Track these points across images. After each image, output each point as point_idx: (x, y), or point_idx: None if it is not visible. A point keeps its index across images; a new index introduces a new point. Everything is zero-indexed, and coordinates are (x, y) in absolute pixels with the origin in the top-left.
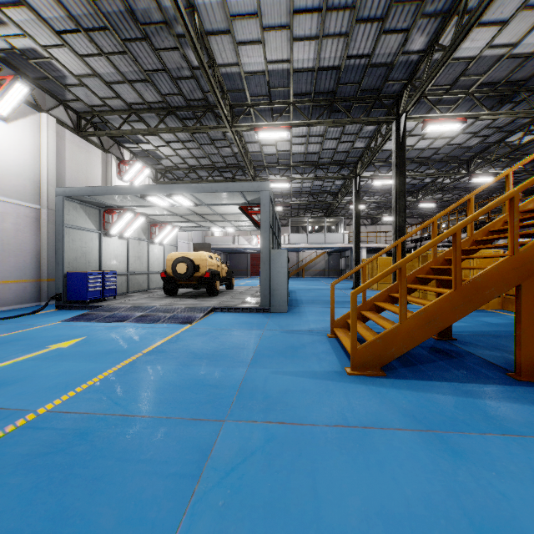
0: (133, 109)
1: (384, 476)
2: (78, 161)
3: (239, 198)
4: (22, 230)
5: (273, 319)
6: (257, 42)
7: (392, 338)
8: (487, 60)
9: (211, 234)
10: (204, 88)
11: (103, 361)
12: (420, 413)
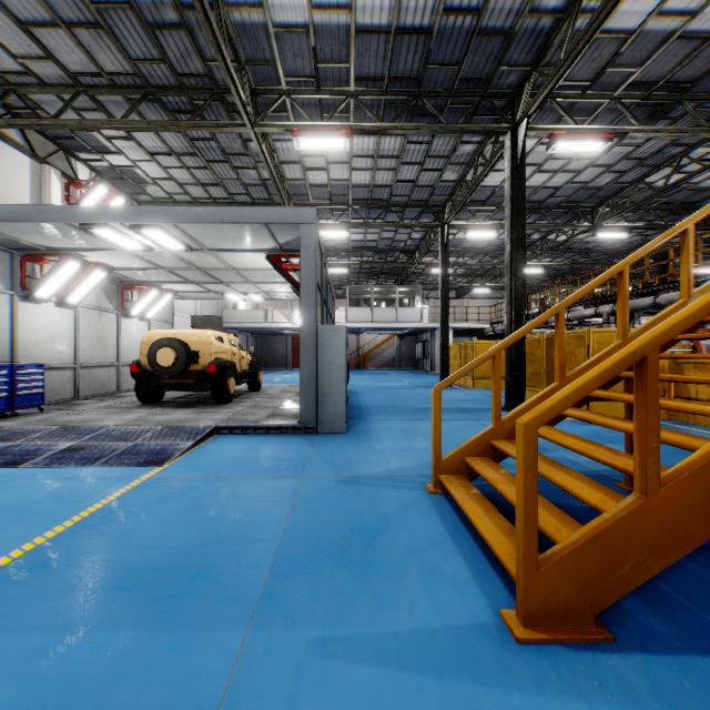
0: (83, 85)
1: None
2: None
3: (265, 237)
4: None
5: (321, 448)
6: None
7: (625, 538)
8: (650, 40)
9: (233, 308)
10: (206, 51)
11: None
12: None
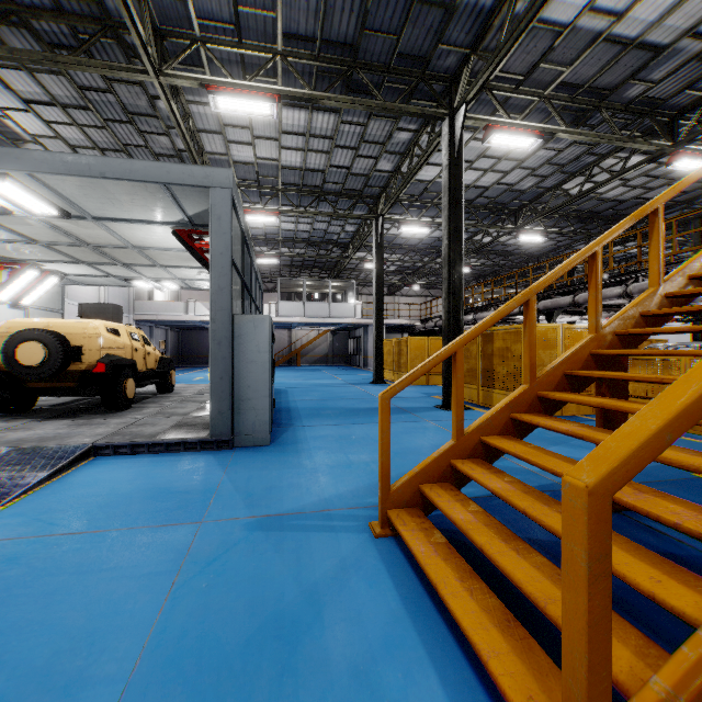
0: None
1: None
2: None
3: (168, 205)
4: None
5: (235, 470)
6: None
7: None
8: (580, 38)
9: (148, 298)
10: None
11: None
12: None
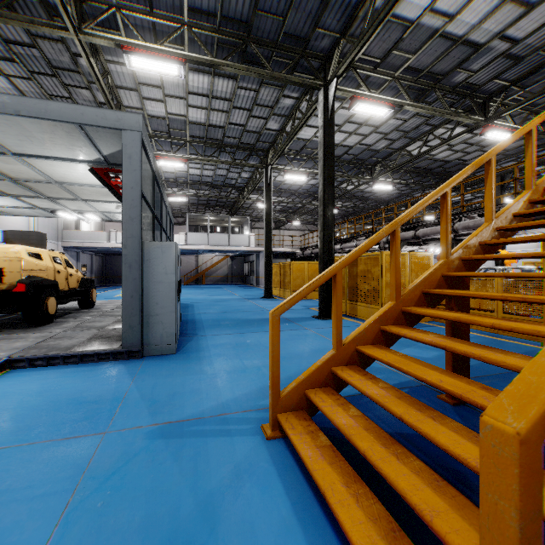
0: None
1: None
2: None
3: (84, 145)
4: None
5: (143, 378)
6: None
7: None
8: (423, 33)
9: (75, 228)
10: None
11: None
12: None
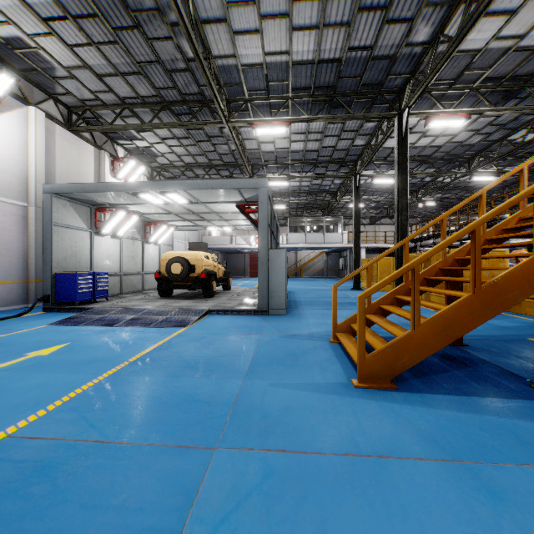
0: (127, 104)
1: (410, 527)
2: (69, 157)
3: (236, 195)
4: (8, 229)
5: (271, 322)
6: (254, 32)
7: (404, 346)
8: (493, 53)
9: (208, 234)
10: (200, 81)
11: (84, 372)
12: (442, 437)
